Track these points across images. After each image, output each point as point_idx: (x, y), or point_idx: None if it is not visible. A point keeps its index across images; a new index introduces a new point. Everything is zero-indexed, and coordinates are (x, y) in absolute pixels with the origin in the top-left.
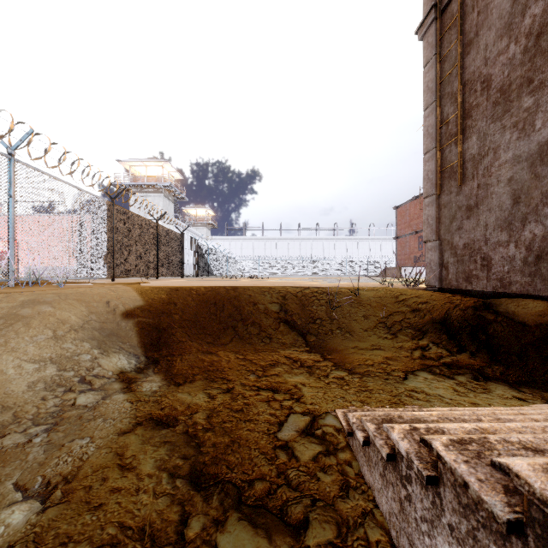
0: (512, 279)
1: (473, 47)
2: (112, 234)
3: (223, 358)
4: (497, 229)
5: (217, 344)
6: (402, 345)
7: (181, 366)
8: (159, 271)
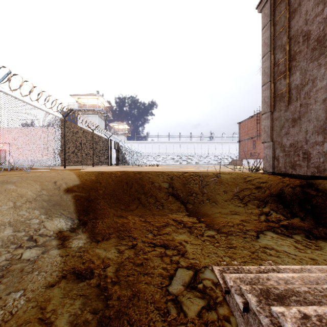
0: (326, 167)
1: (297, 13)
2: (64, 138)
3: (130, 220)
4: (314, 133)
5: (127, 210)
6: (251, 211)
7: (101, 226)
8: (94, 162)
